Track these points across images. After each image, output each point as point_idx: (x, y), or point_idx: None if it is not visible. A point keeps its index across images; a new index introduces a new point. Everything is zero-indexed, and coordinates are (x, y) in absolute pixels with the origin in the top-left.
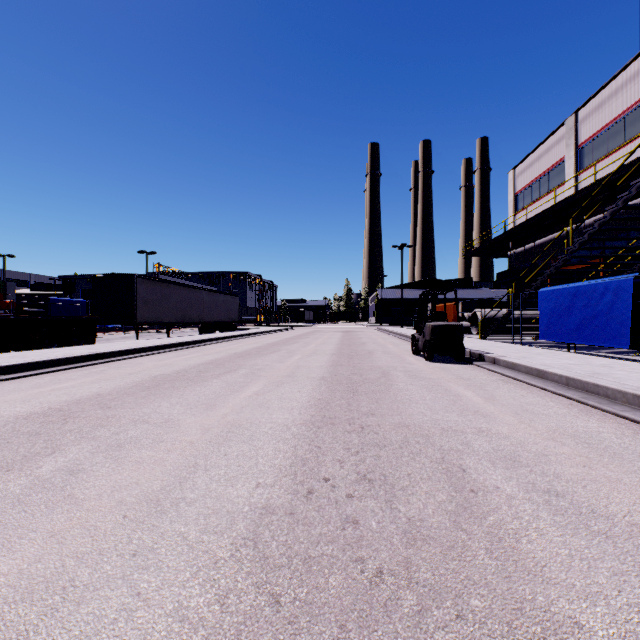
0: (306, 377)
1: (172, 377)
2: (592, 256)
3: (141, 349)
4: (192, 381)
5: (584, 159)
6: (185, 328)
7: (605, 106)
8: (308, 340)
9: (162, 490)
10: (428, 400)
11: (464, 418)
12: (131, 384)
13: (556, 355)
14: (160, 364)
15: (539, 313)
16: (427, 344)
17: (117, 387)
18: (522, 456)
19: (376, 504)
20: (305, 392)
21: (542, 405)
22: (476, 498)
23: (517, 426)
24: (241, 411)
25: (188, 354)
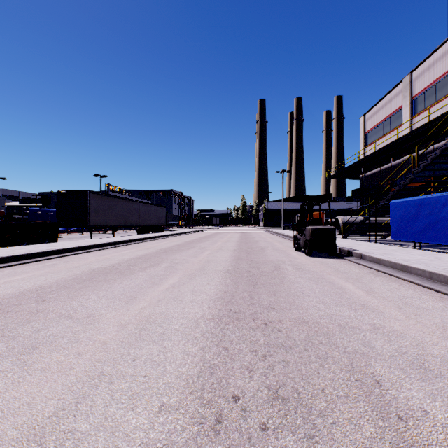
0: (214, 270)
1: (107, 270)
2: (432, 176)
3: (89, 246)
4: (122, 274)
5: (417, 106)
6: (127, 230)
7: (434, 67)
8: (216, 239)
9: (53, 416)
10: (318, 293)
11: (355, 313)
12: (71, 277)
13: (408, 252)
14: (101, 258)
15: (390, 219)
16: (307, 243)
17: (59, 280)
18: (430, 362)
19: (296, 443)
20: (213, 285)
21: (417, 298)
22: (409, 431)
23: (407, 322)
24: (157, 305)
25: (125, 250)
